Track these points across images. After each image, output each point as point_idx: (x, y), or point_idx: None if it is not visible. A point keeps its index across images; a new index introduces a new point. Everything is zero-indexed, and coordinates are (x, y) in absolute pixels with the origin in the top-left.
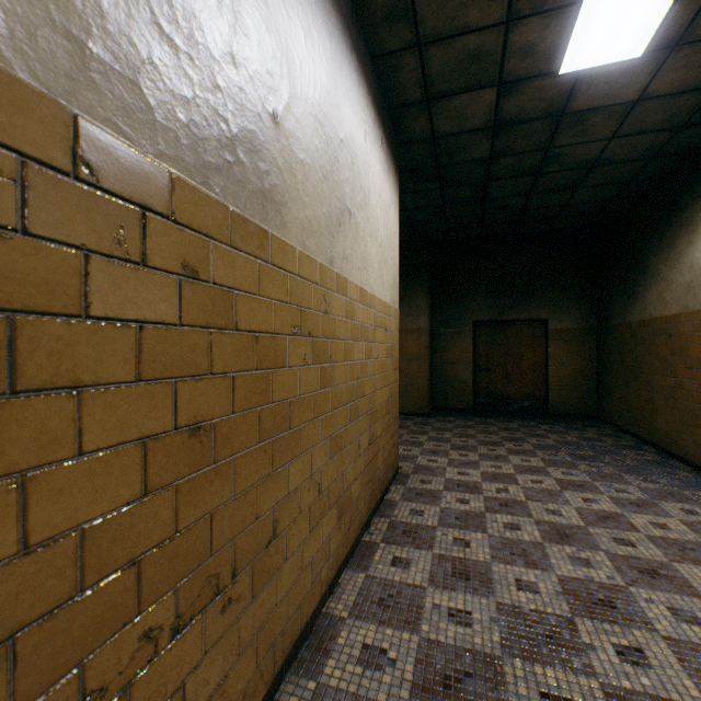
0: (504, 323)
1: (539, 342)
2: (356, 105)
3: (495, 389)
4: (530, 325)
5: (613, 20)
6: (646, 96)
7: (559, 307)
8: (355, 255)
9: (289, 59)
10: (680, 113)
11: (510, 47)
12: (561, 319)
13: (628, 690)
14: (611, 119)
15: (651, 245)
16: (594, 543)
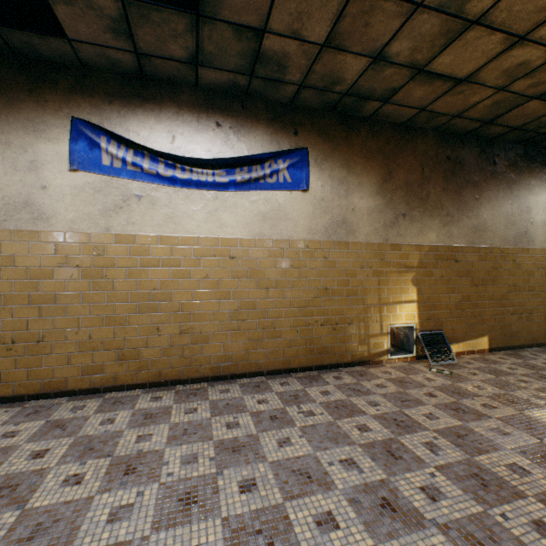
0: None
1: None
2: None
3: None
4: None
5: None
6: None
7: None
8: None
9: (535, 205)
10: None
11: None
12: None
13: None
14: None
15: None
16: None
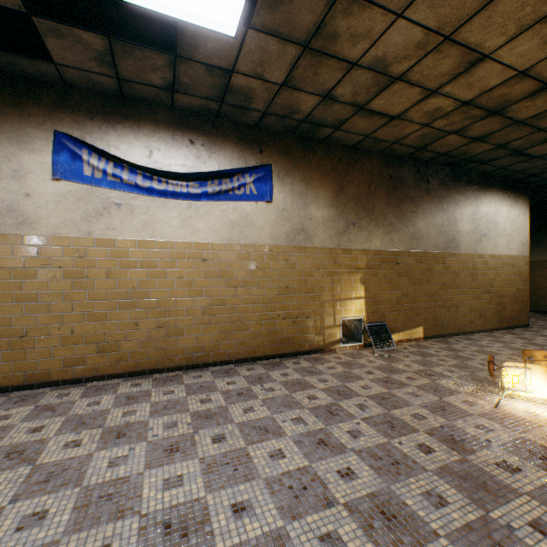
0: None
1: None
2: (488, 201)
3: None
4: None
5: None
6: None
7: None
8: (488, 246)
9: (461, 217)
10: None
11: None
12: None
13: None
14: None
15: None
16: None
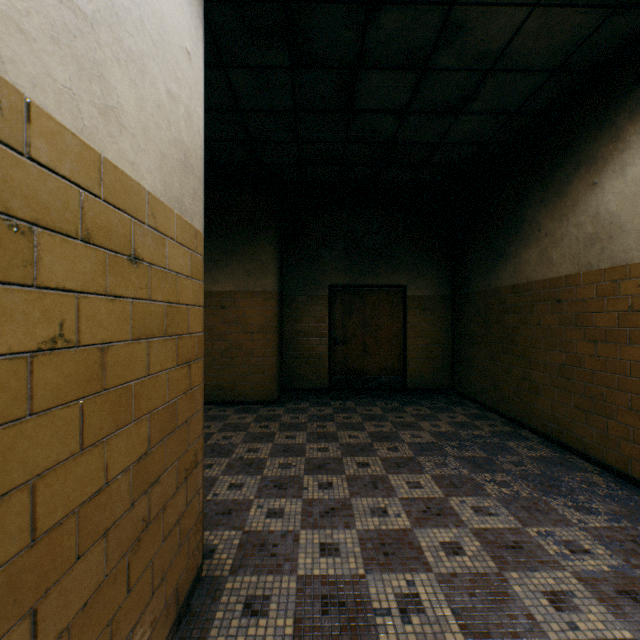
0: (362, 289)
1: (398, 310)
2: None
3: (353, 364)
4: (389, 292)
5: None
6: None
7: (417, 272)
8: None
9: None
10: None
11: None
12: (419, 285)
13: None
14: None
15: (529, 197)
16: None
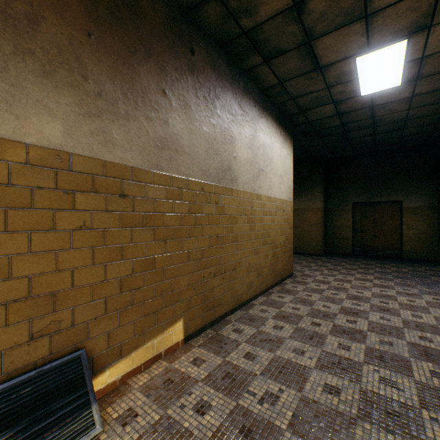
0: (372, 203)
1: (396, 214)
2: (265, 129)
3: (366, 242)
4: (390, 205)
5: (377, 79)
6: (416, 94)
7: (409, 193)
8: (265, 185)
9: (239, 138)
10: None
11: (333, 93)
12: (411, 200)
13: (342, 325)
14: (402, 104)
15: None
16: (368, 301)
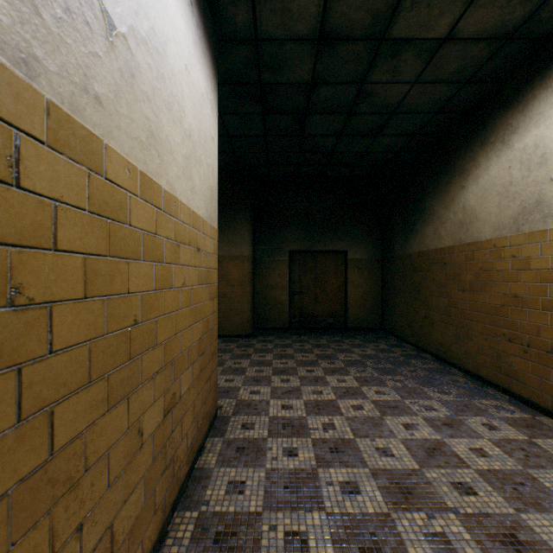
0: (314, 253)
1: (341, 269)
2: None
3: (307, 309)
4: (334, 255)
5: None
6: (453, 36)
7: (355, 241)
8: (127, 111)
9: None
10: (471, 65)
11: None
12: (357, 250)
13: None
14: (420, 58)
15: (428, 191)
16: (439, 499)
